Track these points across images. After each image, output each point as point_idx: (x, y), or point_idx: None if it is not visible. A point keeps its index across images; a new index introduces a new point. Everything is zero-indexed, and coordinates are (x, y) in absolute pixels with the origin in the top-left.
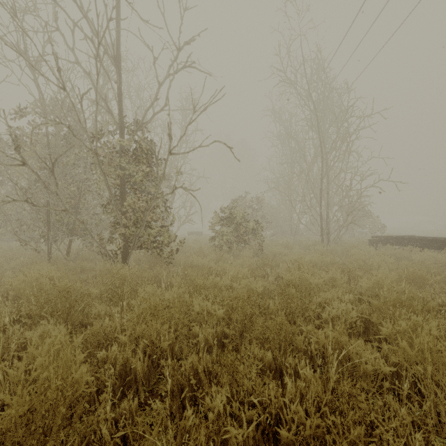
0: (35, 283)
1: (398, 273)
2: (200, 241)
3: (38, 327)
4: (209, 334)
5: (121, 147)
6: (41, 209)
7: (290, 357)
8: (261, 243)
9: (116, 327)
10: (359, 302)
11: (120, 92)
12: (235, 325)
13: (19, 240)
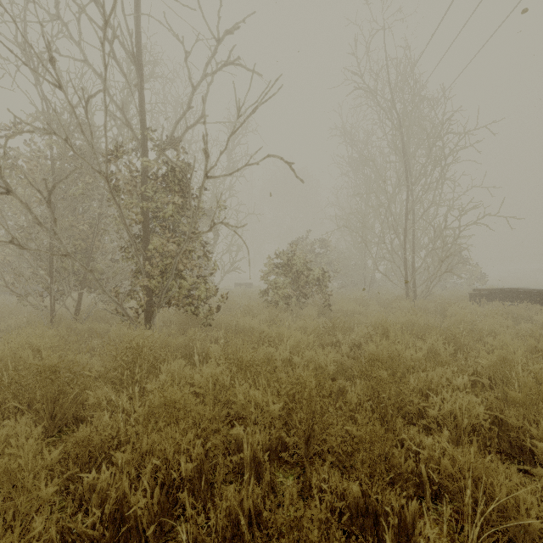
0: (13, 357)
1: (528, 343)
2: (249, 295)
3: None
4: (258, 443)
5: (144, 171)
6: (42, 254)
7: (392, 495)
8: (328, 298)
9: (119, 428)
10: (473, 384)
11: (143, 99)
12: (299, 429)
13: (15, 294)
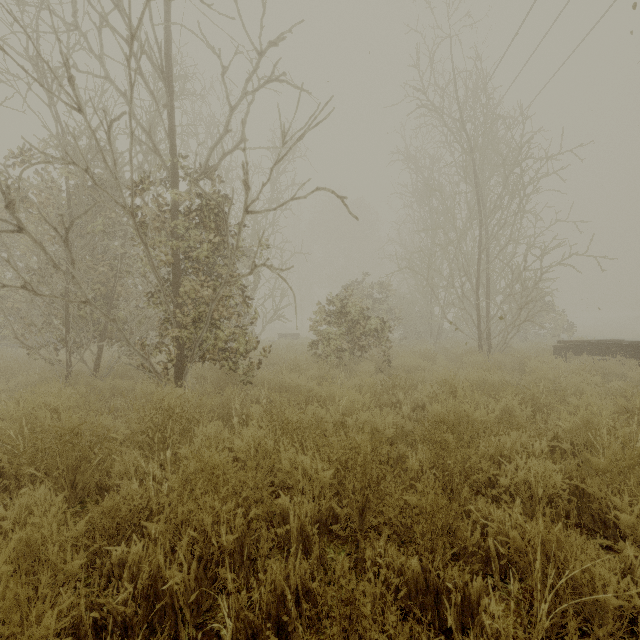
0: (28, 418)
1: (618, 404)
2: (295, 347)
3: (15, 500)
4: (306, 515)
5: (174, 205)
6: (56, 300)
7: (455, 570)
8: (387, 351)
9: (149, 497)
10: (554, 450)
11: (173, 121)
12: (352, 499)
13: (25, 347)
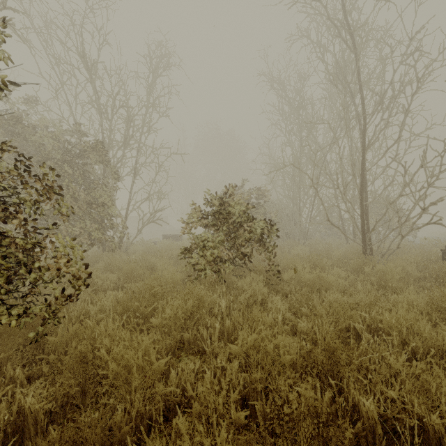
0: None
1: None
2: (171, 252)
3: None
4: None
5: None
6: None
7: None
8: (273, 258)
9: None
10: None
11: None
12: None
13: None
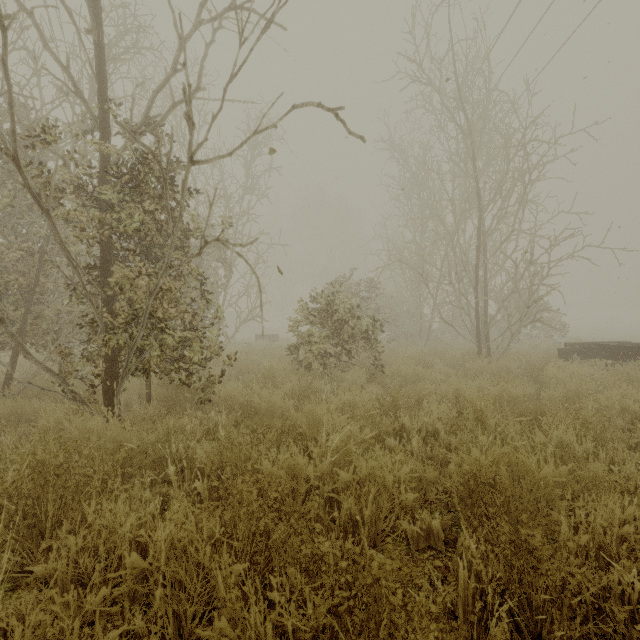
0: None
1: None
2: (273, 351)
3: None
4: None
5: (103, 165)
6: None
7: None
8: (378, 356)
9: None
10: None
11: (103, 53)
12: None
13: None
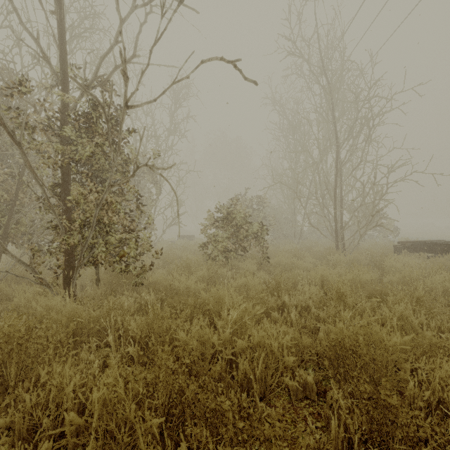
0: None
1: None
2: (189, 247)
3: None
4: None
5: (63, 111)
6: None
7: None
8: (265, 251)
9: None
10: None
11: (63, 29)
12: None
13: None
